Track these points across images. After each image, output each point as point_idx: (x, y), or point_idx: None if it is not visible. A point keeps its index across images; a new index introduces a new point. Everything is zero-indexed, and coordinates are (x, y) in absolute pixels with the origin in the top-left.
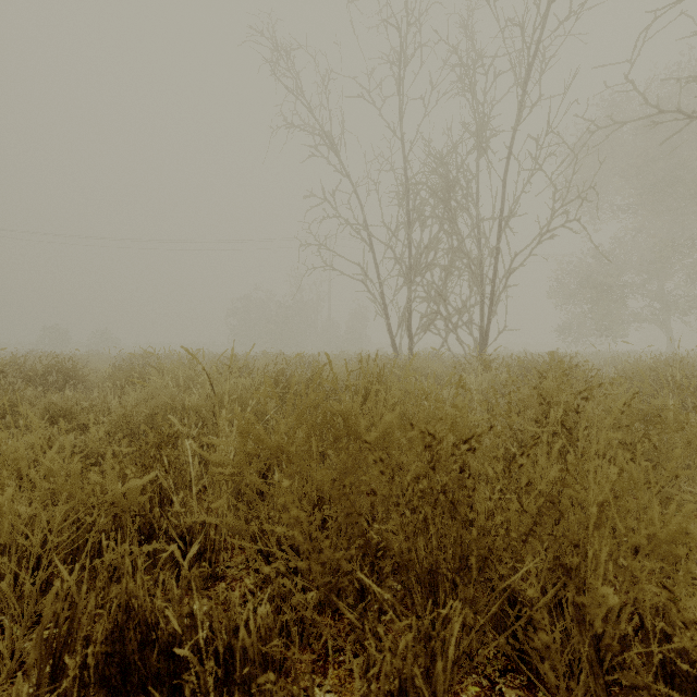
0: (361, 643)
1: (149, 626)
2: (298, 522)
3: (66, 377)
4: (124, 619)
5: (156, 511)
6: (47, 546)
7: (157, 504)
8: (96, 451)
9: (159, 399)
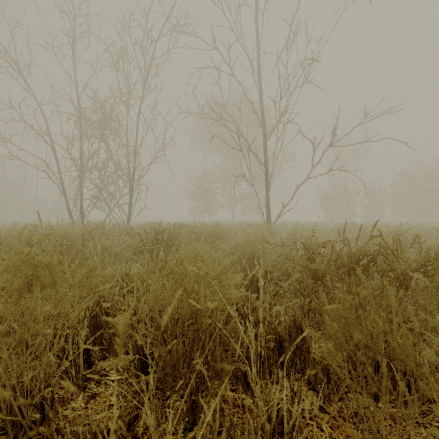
0: None
1: None
2: None
3: None
4: None
5: None
6: None
7: None
8: None
9: None
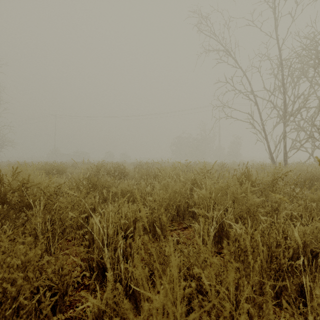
0: None
1: None
2: None
3: (121, 172)
4: None
5: None
6: None
7: None
8: (150, 218)
9: (174, 188)
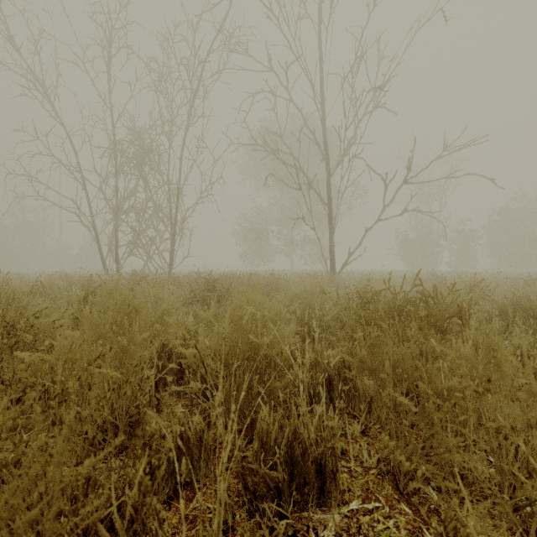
0: None
1: None
2: None
3: None
4: None
5: None
6: None
7: None
8: None
9: None
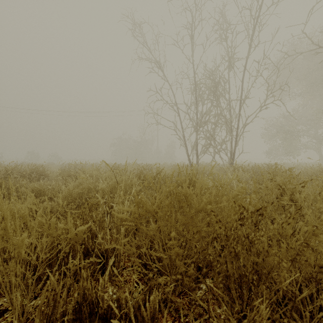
0: (200, 314)
1: (94, 305)
2: (178, 254)
3: (40, 174)
4: (81, 300)
5: (90, 241)
6: (37, 258)
7: (90, 238)
8: (56, 210)
9: (84, 185)
